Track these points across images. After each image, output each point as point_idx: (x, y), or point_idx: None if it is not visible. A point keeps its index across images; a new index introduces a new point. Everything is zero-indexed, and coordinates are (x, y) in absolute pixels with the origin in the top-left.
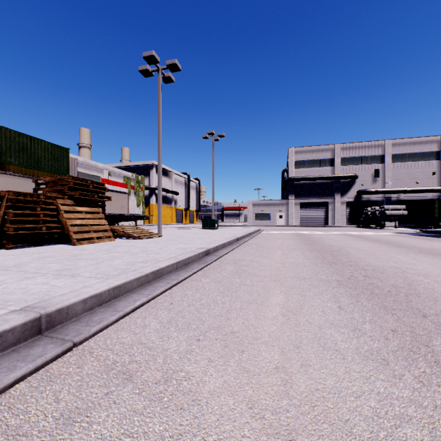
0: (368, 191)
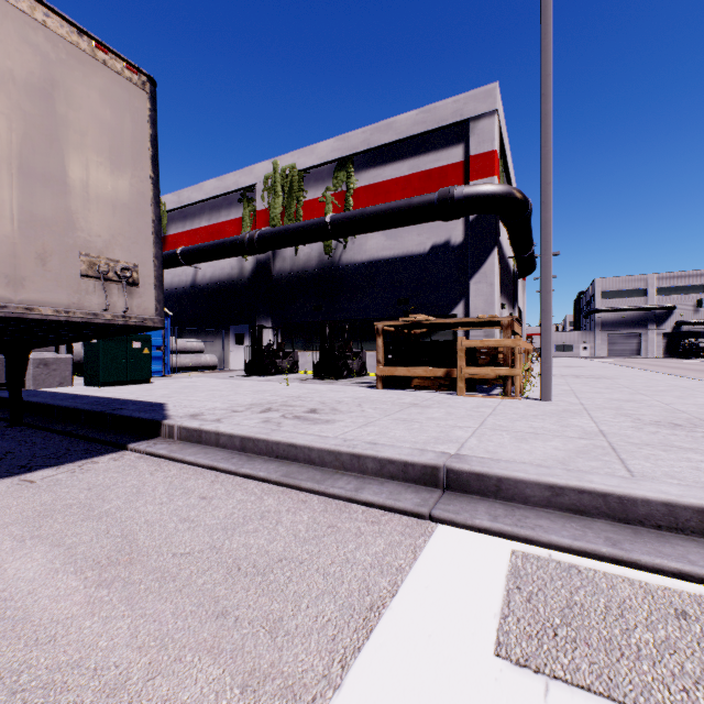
0: (687, 322)
